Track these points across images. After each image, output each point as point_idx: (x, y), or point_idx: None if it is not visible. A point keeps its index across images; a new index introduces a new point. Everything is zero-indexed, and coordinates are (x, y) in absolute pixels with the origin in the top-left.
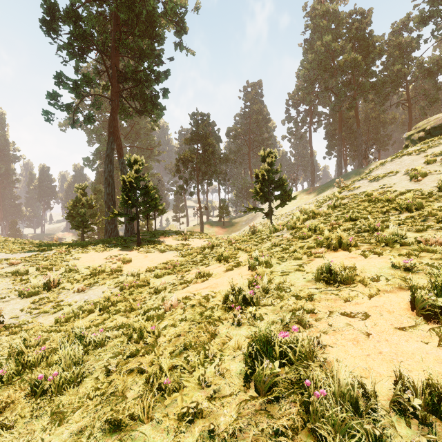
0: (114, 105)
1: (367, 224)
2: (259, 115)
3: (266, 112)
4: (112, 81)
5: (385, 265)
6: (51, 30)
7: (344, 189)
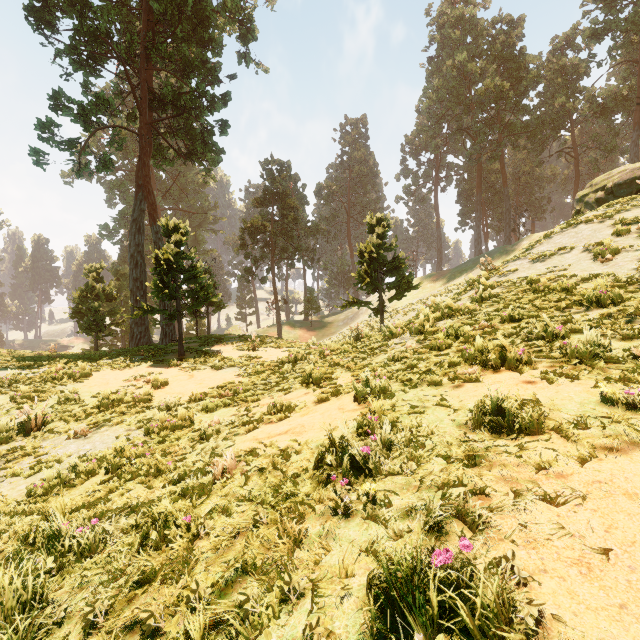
0: (145, 143)
1: (541, 326)
2: (363, 166)
3: (373, 162)
4: (142, 106)
5: (589, 398)
6: (43, 24)
7: (492, 273)
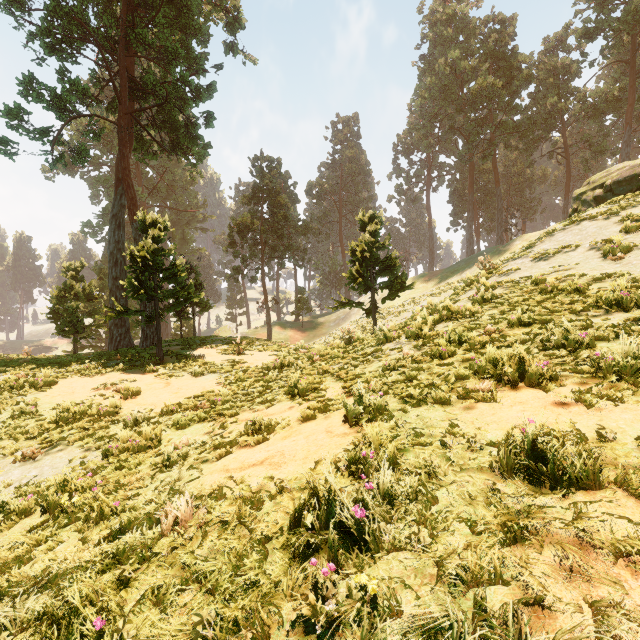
0: (124, 134)
1: (561, 332)
2: (354, 165)
3: (365, 161)
4: (121, 95)
5: None
6: (10, 2)
7: (491, 273)
